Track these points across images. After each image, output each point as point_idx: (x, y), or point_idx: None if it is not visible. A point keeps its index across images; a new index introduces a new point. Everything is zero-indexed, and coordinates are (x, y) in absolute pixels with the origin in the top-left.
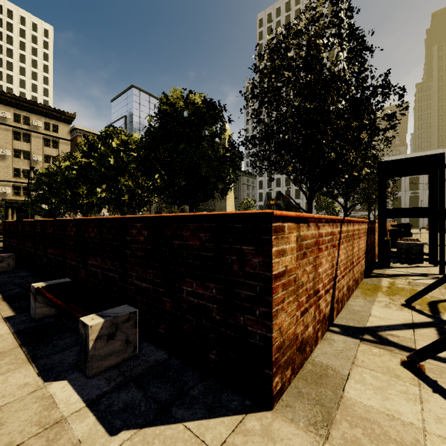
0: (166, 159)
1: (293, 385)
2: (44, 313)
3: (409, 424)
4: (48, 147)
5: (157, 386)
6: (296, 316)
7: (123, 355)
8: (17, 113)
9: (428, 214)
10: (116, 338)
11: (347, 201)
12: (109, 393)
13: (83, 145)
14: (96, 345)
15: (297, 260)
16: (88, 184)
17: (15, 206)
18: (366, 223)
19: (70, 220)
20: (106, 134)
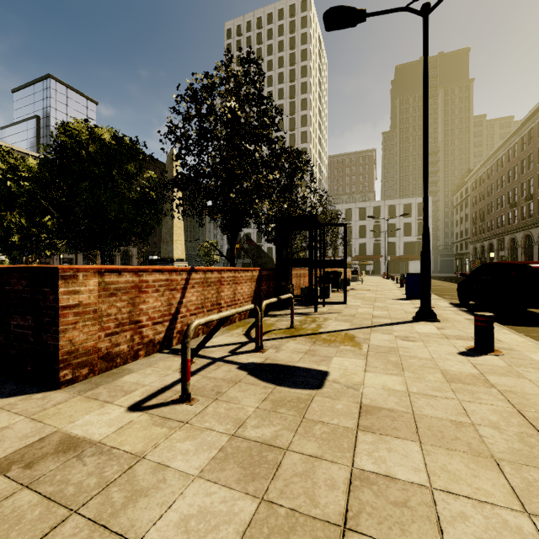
0: (61, 200)
1: (89, 379)
2: None
3: (142, 384)
4: None
5: None
6: (98, 335)
7: None
8: None
9: (307, 264)
10: None
11: None
12: None
13: None
14: None
15: (99, 298)
16: None
17: None
18: (255, 271)
19: None
20: None
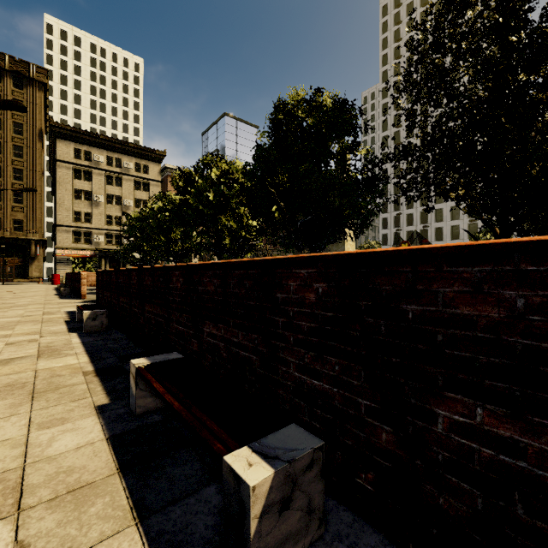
0: (286, 185)
1: None
2: (148, 406)
3: None
4: (139, 190)
5: None
6: None
7: (303, 539)
8: (110, 156)
9: None
10: (293, 505)
11: None
12: None
13: (178, 179)
14: (261, 528)
15: None
16: (183, 226)
17: (108, 256)
18: None
19: (176, 267)
20: (204, 165)
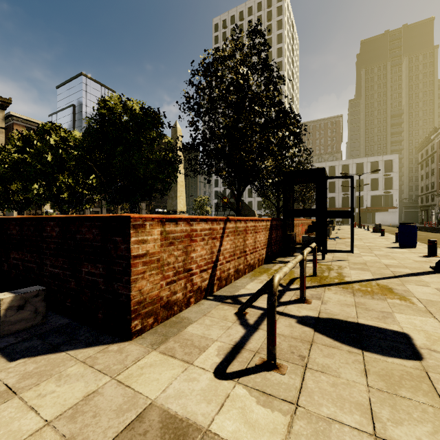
0: (103, 161)
1: (154, 329)
2: None
3: (210, 339)
4: None
5: (55, 337)
6: (160, 284)
7: (32, 322)
8: None
9: (315, 214)
10: (26, 309)
11: (279, 201)
12: (15, 343)
13: (16, 139)
14: (7, 314)
15: (161, 247)
16: (22, 180)
17: None
18: (268, 221)
19: None
20: (44, 130)
